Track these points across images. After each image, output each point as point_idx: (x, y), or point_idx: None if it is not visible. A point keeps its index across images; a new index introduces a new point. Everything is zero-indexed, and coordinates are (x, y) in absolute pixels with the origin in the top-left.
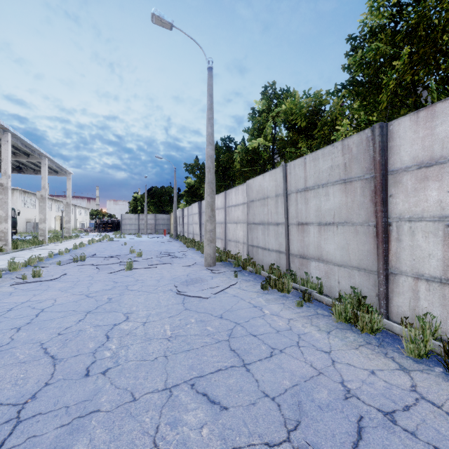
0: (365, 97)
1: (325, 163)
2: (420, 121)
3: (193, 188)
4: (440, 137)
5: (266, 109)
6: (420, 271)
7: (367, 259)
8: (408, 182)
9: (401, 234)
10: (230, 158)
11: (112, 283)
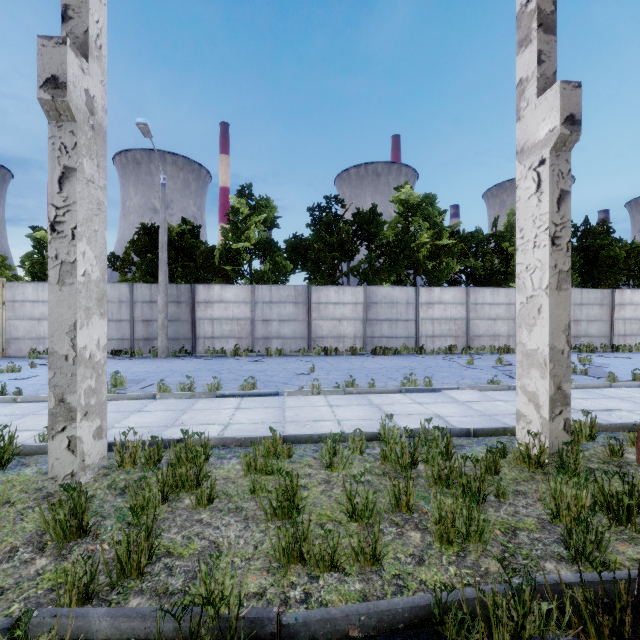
0: None
1: (593, 296)
2: (620, 292)
3: (178, 238)
4: (624, 298)
5: (415, 202)
6: (619, 334)
7: (607, 333)
8: (617, 309)
9: (615, 324)
10: (418, 244)
11: (637, 364)
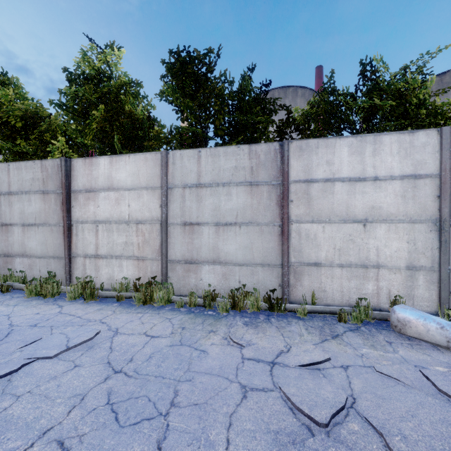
0: (80, 123)
1: (28, 175)
2: (87, 164)
3: None
4: (95, 177)
5: None
6: (87, 253)
7: (59, 250)
8: (81, 199)
9: (78, 231)
10: None
11: None
